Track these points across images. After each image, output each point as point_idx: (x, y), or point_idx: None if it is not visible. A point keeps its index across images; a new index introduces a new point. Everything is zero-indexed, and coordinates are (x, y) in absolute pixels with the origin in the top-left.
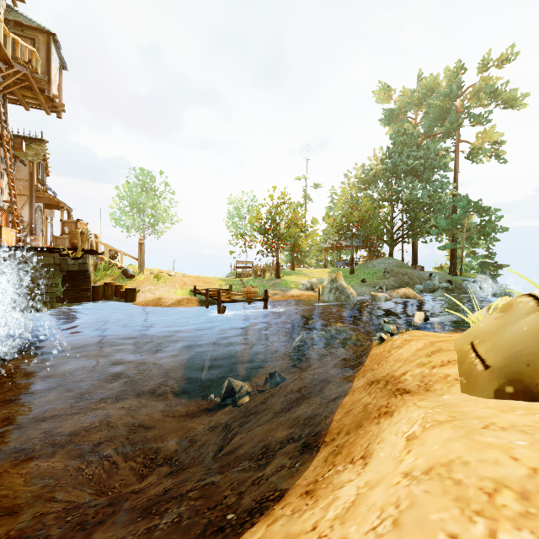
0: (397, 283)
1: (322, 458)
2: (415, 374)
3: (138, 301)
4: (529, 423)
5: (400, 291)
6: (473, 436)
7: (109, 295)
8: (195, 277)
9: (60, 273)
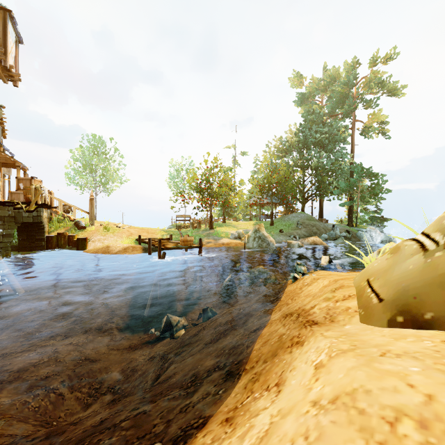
0: (307, 233)
1: (242, 385)
2: (322, 307)
3: (88, 249)
4: (419, 349)
5: (310, 239)
6: (373, 364)
7: (62, 244)
8: (140, 228)
9: (14, 224)
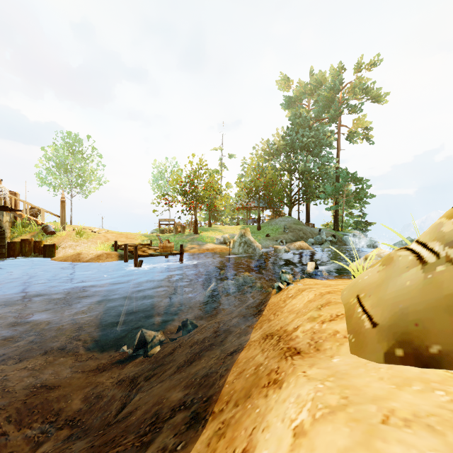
0: (294, 237)
1: (205, 439)
2: (306, 330)
3: (57, 257)
4: (432, 408)
5: (296, 244)
6: (374, 443)
7: (27, 251)
8: (119, 233)
9: None
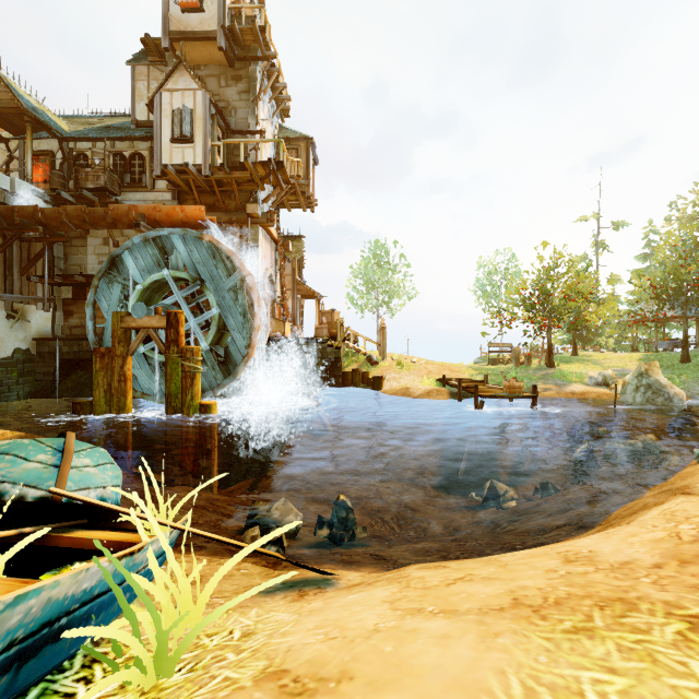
0: None
1: (595, 530)
2: None
3: (385, 390)
4: None
5: None
6: None
7: (357, 381)
8: (440, 364)
9: (321, 360)
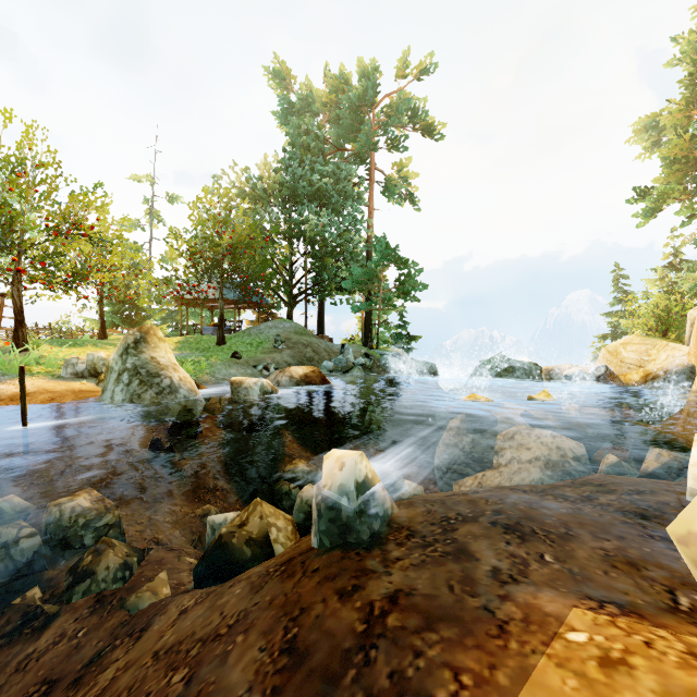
0: (295, 359)
1: None
2: None
3: None
4: None
5: (296, 372)
6: None
7: None
8: None
9: None
